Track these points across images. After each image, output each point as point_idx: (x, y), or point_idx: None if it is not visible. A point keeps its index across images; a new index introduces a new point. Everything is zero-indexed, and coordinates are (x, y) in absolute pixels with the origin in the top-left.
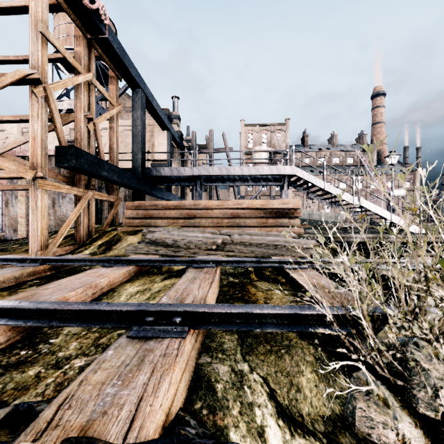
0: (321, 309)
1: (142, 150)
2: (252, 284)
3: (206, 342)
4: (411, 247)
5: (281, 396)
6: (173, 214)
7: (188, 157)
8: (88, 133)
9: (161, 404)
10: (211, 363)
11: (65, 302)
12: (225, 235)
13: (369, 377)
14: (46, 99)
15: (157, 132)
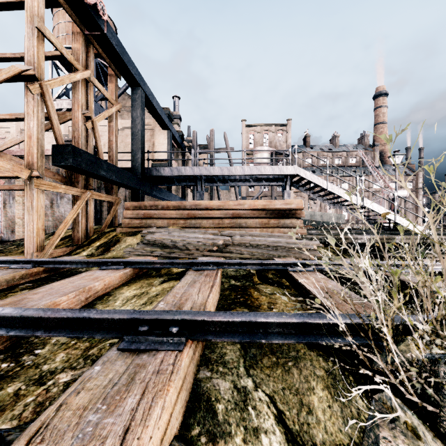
0: (332, 317)
1: (142, 149)
2: (254, 287)
3: (206, 353)
4: (437, 249)
5: (290, 419)
6: (173, 214)
7: (189, 157)
8: (86, 132)
9: (151, 436)
10: (211, 378)
11: (52, 309)
12: (226, 236)
13: (395, 401)
14: (43, 96)
15: (157, 131)
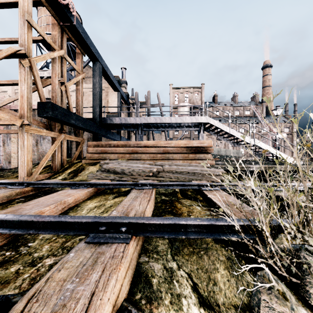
0: (231, 221)
1: (100, 105)
2: (178, 201)
3: (145, 245)
4: (300, 174)
5: (202, 289)
6: (122, 150)
7: (132, 110)
8: (61, 93)
9: (109, 298)
10: (149, 262)
11: (40, 215)
12: (158, 166)
13: (271, 275)
14: (31, 68)
15: (110, 92)
